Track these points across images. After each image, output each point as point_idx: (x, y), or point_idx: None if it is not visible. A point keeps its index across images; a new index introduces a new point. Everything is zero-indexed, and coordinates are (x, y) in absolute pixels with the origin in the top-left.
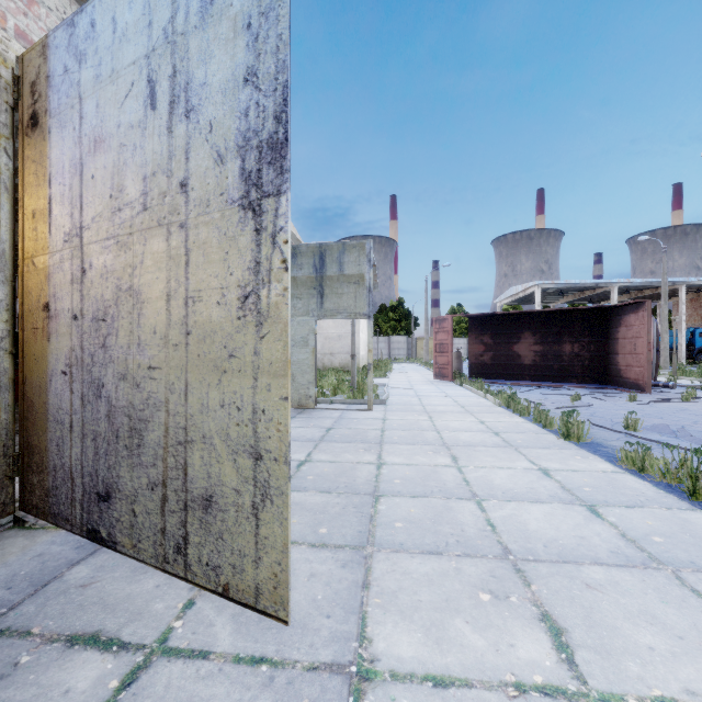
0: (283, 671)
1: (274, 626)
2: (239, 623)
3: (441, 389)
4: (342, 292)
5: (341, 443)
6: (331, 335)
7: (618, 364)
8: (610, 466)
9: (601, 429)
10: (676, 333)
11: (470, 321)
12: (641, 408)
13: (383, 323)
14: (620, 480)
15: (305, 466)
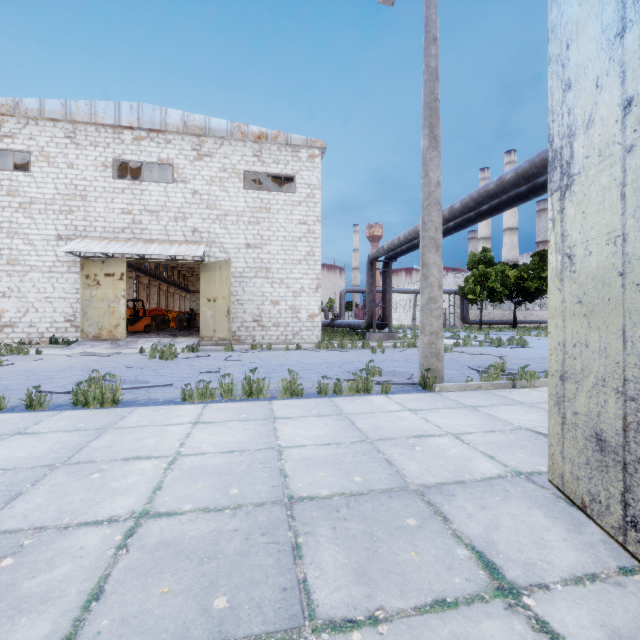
0: (562, 495)
1: (549, 509)
2: (577, 527)
3: None
4: None
5: None
6: None
7: None
8: (192, 405)
9: (68, 395)
10: None
11: None
12: None
13: None
14: (225, 407)
15: None
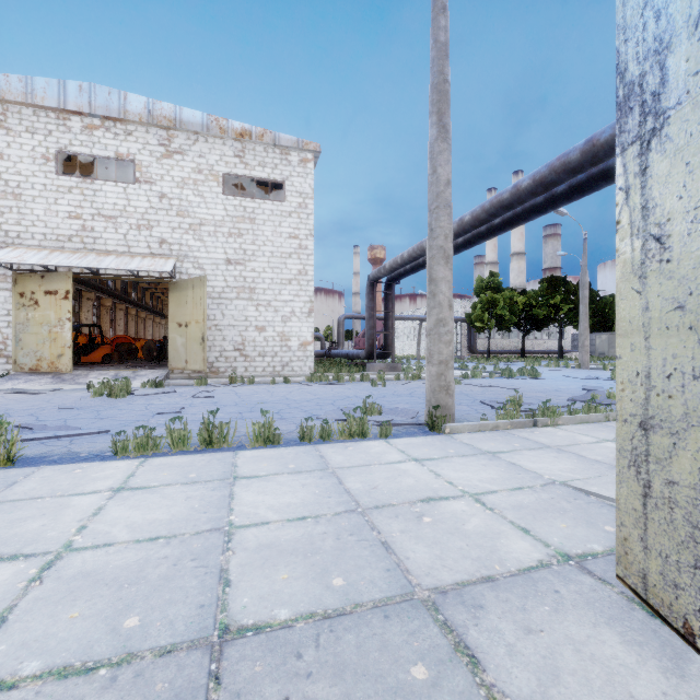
0: (634, 596)
1: (625, 626)
2: (674, 662)
3: None
4: None
5: None
6: None
7: None
8: (125, 461)
9: None
10: None
11: None
12: None
13: None
14: (171, 462)
15: None
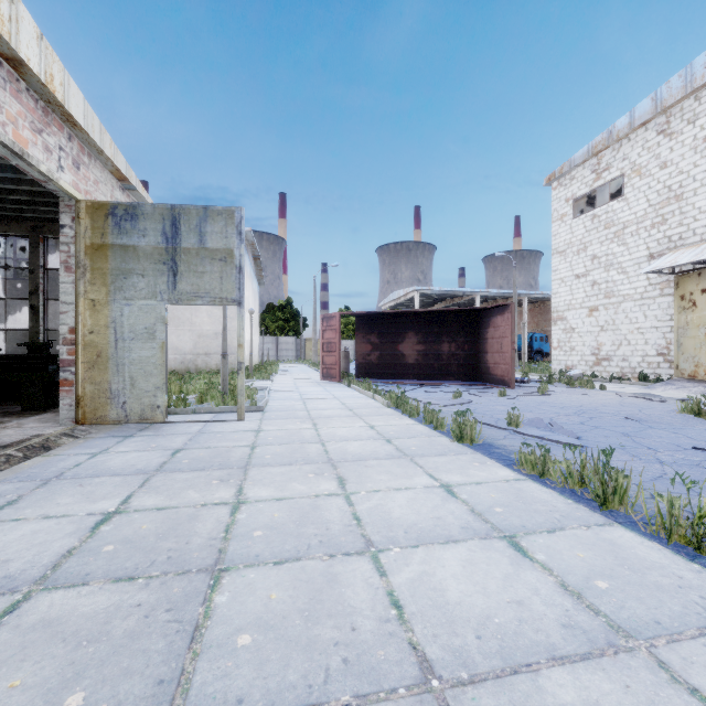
0: None
1: None
2: None
3: (328, 391)
4: (204, 270)
5: (188, 473)
6: (206, 332)
7: (487, 362)
8: (510, 472)
9: (487, 427)
10: (520, 337)
11: (357, 320)
12: (511, 403)
13: (270, 322)
14: (526, 491)
15: (109, 524)
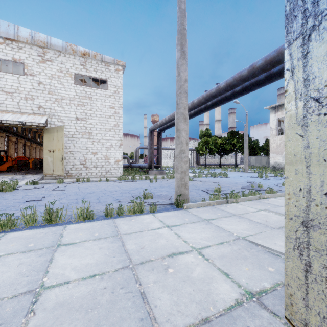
0: None
1: None
2: None
3: None
4: None
5: None
6: None
7: None
8: None
9: None
10: None
11: None
12: None
13: None
14: (21, 235)
15: None
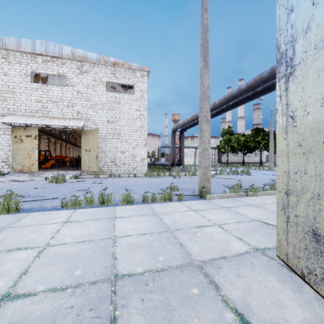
0: (284, 264)
1: (279, 275)
2: (298, 288)
3: None
4: None
5: None
6: None
7: None
8: (67, 210)
9: None
10: None
11: None
12: None
13: None
14: (87, 211)
15: None
